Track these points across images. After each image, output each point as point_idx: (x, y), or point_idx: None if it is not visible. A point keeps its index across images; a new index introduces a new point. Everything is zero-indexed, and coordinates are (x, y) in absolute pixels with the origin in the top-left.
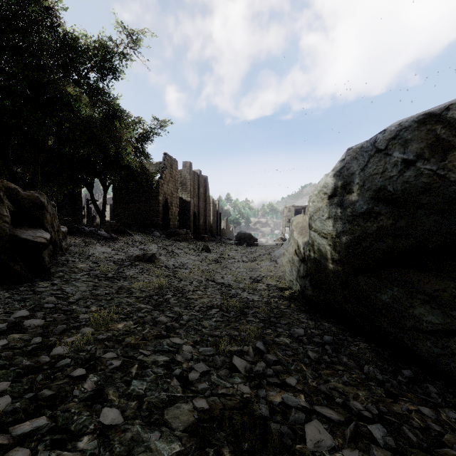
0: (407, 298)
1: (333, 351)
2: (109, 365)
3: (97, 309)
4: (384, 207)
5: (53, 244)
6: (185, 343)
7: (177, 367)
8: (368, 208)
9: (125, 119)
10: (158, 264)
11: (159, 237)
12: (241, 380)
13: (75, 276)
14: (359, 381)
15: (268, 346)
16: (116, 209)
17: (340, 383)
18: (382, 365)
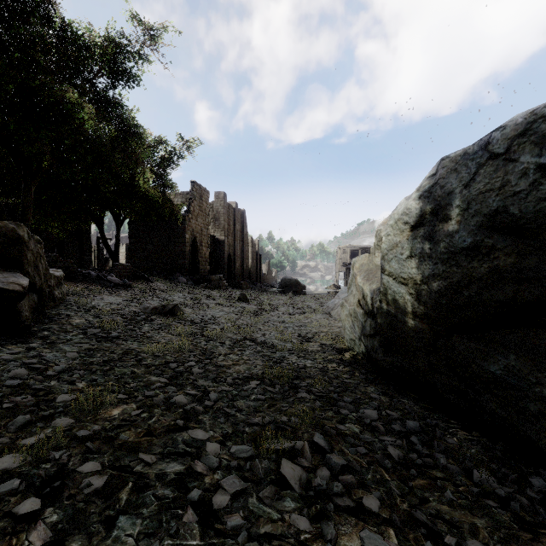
0: (531, 371)
1: (423, 445)
2: (84, 486)
3: (86, 386)
4: (502, 239)
5: (39, 292)
6: (211, 437)
7: (196, 483)
8: (474, 241)
9: (142, 137)
10: (181, 318)
11: (186, 284)
12: (295, 503)
13: (65, 336)
14: (471, 499)
15: (330, 439)
16: (133, 249)
17: (444, 504)
18: (497, 468)
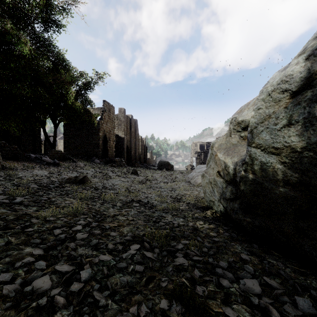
0: None
1: None
2: None
3: None
4: None
5: None
6: None
7: None
8: None
9: (69, 68)
10: (88, 186)
11: (99, 164)
12: None
13: None
14: None
15: None
16: (66, 142)
17: None
18: None
